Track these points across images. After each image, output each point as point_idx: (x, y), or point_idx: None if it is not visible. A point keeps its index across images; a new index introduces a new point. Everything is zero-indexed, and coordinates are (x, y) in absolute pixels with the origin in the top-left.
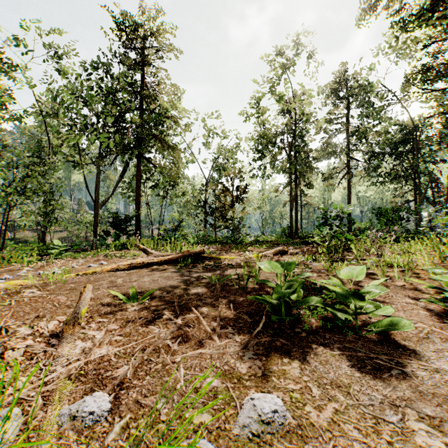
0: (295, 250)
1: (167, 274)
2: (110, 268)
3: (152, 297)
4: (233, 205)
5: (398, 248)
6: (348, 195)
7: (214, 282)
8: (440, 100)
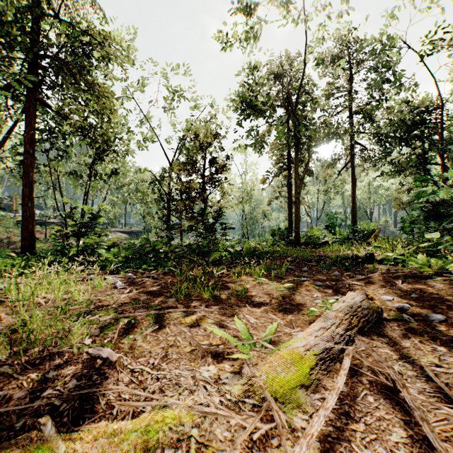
0: (374, 290)
1: None
2: None
3: None
4: (204, 191)
5: None
6: (352, 188)
7: None
8: None
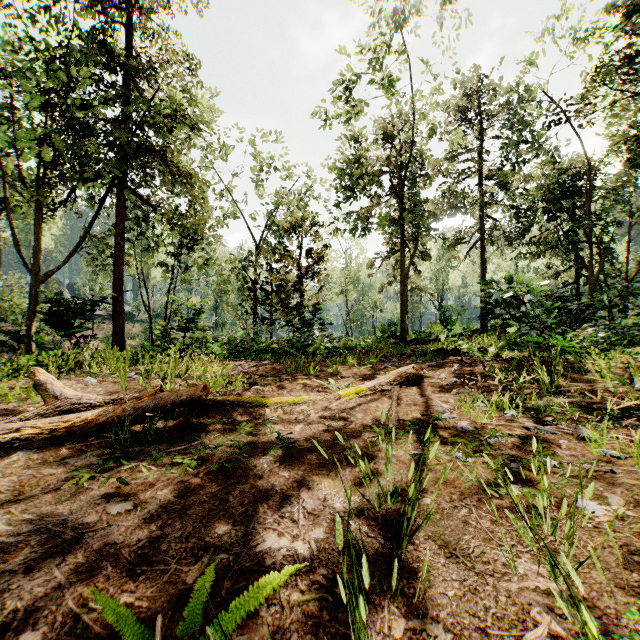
0: (433, 370)
1: None
2: None
3: None
4: (301, 283)
5: None
6: (481, 274)
7: None
8: None
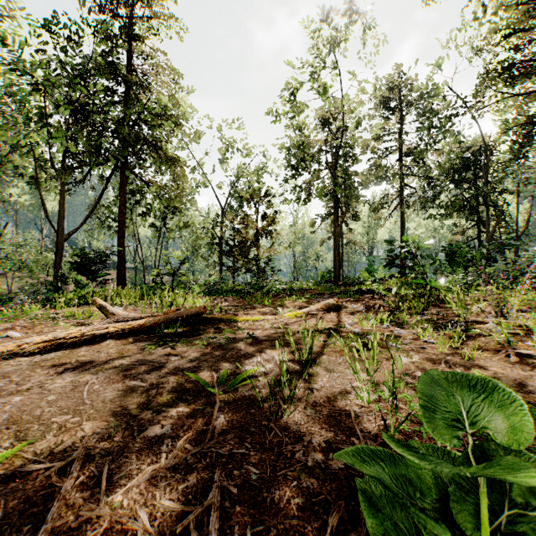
0: (350, 303)
1: (119, 364)
2: (3, 350)
3: (3, 477)
4: (258, 240)
5: (515, 300)
6: (401, 231)
7: (213, 391)
8: (521, 109)
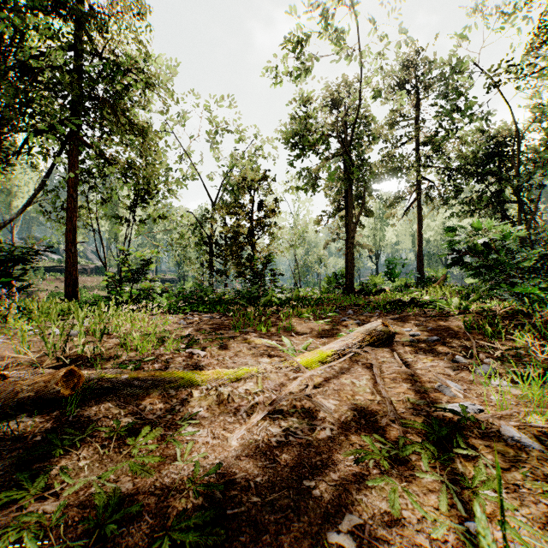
0: (400, 325)
1: None
2: None
3: None
4: (253, 235)
5: None
6: (418, 230)
7: None
8: None
